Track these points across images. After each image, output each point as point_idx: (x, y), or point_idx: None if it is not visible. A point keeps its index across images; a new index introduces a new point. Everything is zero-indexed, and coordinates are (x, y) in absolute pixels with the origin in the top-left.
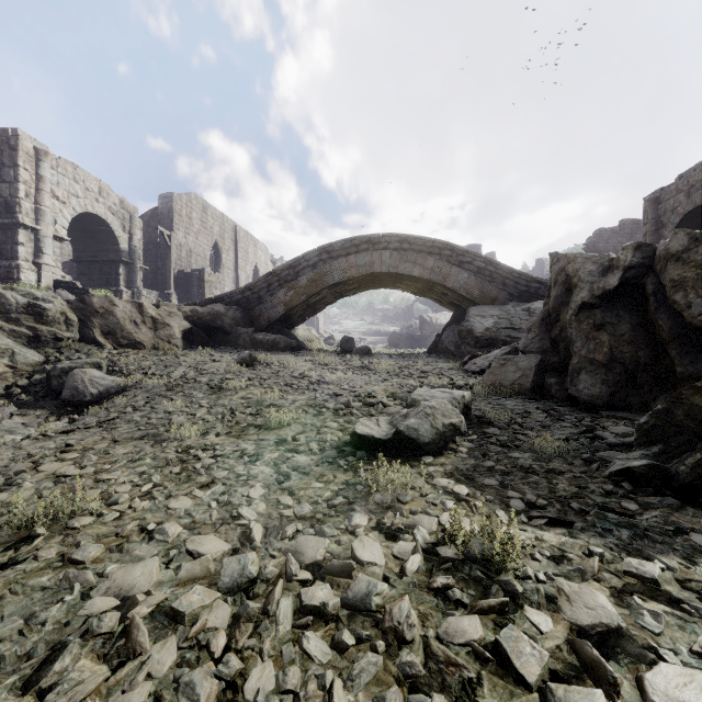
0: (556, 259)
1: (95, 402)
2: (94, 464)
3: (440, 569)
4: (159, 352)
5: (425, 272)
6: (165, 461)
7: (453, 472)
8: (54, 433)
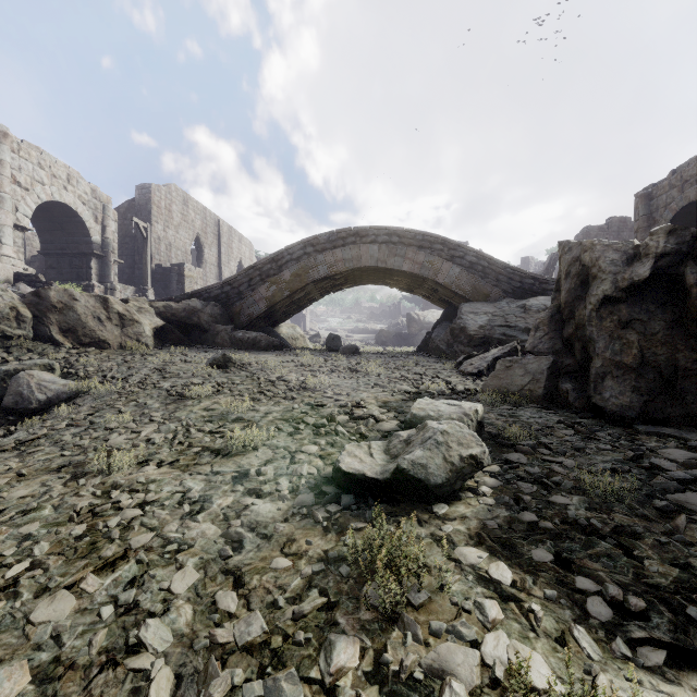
0: (568, 248)
1: (43, 409)
2: None
3: None
4: (126, 352)
5: (415, 267)
6: (71, 511)
7: (481, 533)
8: None
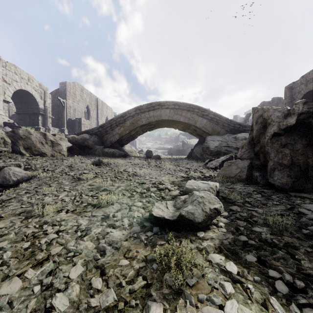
0: (256, 110)
1: (15, 184)
2: None
3: None
4: (54, 158)
5: (186, 119)
6: (23, 235)
7: (220, 246)
8: None
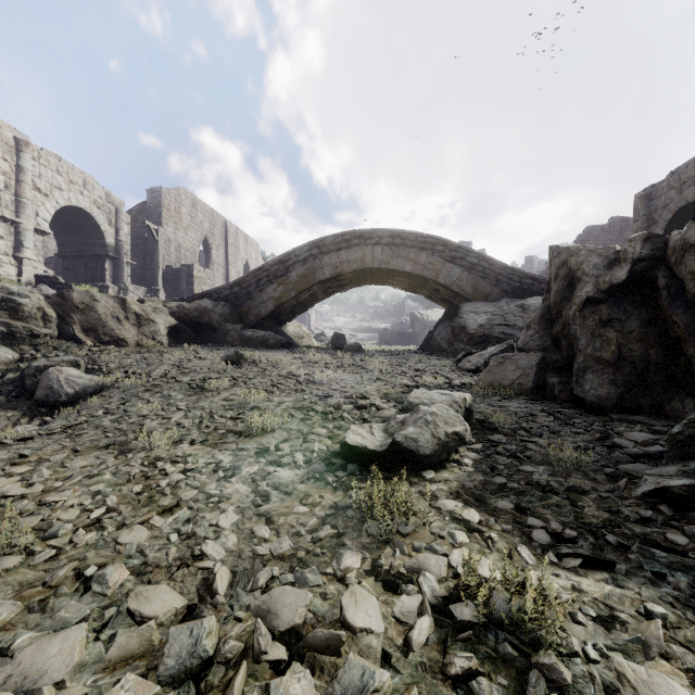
0: (557, 252)
1: (72, 402)
2: (45, 480)
3: (456, 640)
4: (143, 349)
5: (417, 268)
6: (126, 476)
7: (459, 491)
8: (12, 441)
